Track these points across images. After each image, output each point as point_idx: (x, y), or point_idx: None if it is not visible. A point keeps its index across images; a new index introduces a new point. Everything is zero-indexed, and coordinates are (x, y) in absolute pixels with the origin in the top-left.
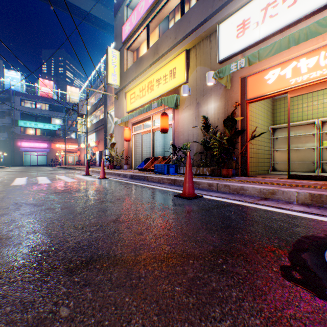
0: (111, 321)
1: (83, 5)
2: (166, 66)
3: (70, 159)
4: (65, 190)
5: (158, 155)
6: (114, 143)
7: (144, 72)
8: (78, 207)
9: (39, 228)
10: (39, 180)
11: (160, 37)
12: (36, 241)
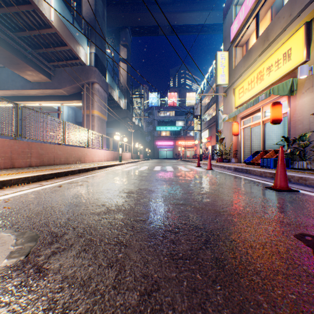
0: (184, 217)
1: (197, 21)
2: (278, 50)
3: (188, 153)
4: (180, 175)
5: (273, 148)
6: (222, 138)
7: (252, 64)
8: (185, 185)
9: (165, 190)
10: (167, 168)
11: (271, 19)
12: (163, 194)
